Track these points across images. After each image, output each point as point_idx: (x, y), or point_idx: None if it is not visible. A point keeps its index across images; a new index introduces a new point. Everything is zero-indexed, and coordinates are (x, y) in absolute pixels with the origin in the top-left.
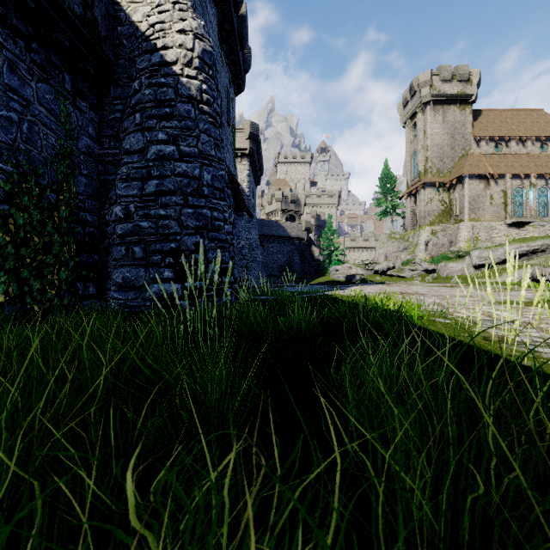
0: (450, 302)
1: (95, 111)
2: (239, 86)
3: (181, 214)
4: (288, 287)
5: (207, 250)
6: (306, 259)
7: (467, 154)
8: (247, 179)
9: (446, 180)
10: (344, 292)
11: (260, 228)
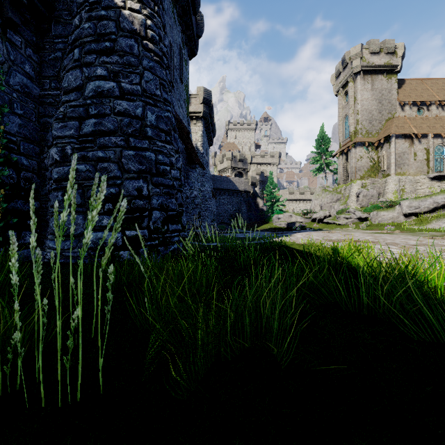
0: (421, 253)
1: (34, 49)
2: (192, 49)
3: (122, 156)
4: (237, 233)
5: (151, 196)
6: (252, 209)
7: (393, 117)
8: (201, 138)
9: (374, 140)
10: (292, 239)
11: (213, 182)
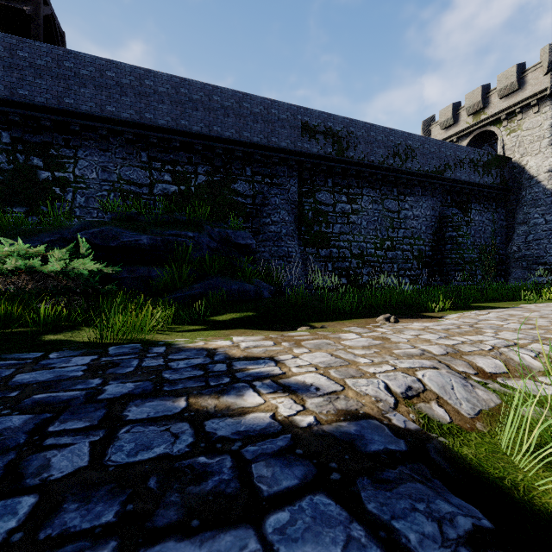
0: None
1: (503, 208)
2: None
3: (546, 247)
4: None
5: None
6: None
7: None
8: None
9: None
10: None
11: None
